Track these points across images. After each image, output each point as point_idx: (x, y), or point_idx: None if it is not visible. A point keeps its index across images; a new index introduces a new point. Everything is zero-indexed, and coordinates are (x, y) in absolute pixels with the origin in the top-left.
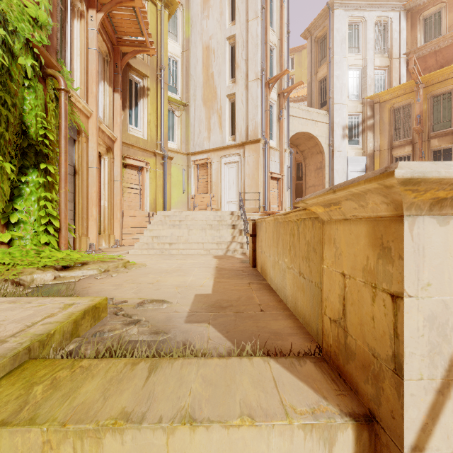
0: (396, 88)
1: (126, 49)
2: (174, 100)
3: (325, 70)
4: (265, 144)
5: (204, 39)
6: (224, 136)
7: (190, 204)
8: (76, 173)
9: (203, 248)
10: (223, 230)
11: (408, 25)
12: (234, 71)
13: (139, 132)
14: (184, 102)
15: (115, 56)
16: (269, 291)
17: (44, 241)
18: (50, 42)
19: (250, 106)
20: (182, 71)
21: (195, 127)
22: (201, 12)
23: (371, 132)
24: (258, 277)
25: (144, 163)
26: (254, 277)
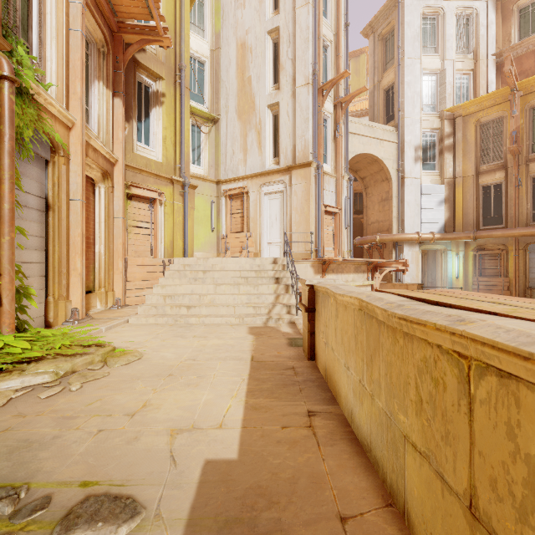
0: (484, 97)
1: (130, 38)
2: (200, 112)
3: (392, 75)
4: (318, 169)
5: (239, 34)
6: (264, 159)
7: (220, 245)
8: (50, 208)
9: (235, 313)
10: (262, 286)
11: (498, 17)
12: (277, 75)
13: (150, 152)
14: (213, 115)
15: (115, 48)
16: (350, 447)
17: None
18: None
19: (298, 119)
20: (210, 76)
21: (227, 147)
22: None
23: (451, 153)
24: (322, 392)
25: (157, 193)
26: (315, 392)
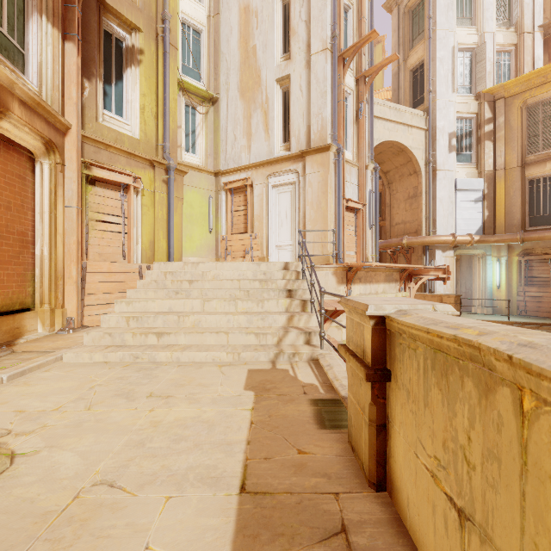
0: (532, 73)
1: None
2: (195, 88)
3: (420, 52)
4: (339, 154)
5: None
6: (271, 144)
7: (219, 249)
8: None
9: (228, 343)
10: (269, 301)
11: None
12: (288, 43)
13: (123, 125)
14: (211, 94)
15: None
16: None
17: None
18: None
19: (313, 94)
20: (208, 47)
21: (227, 132)
22: None
23: (491, 141)
24: None
25: (131, 177)
26: None
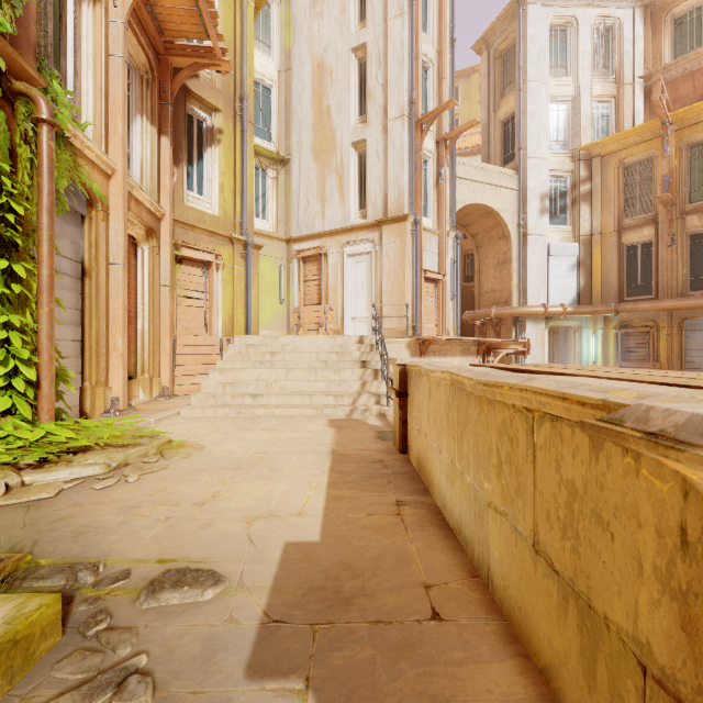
0: (628, 131)
1: (180, 61)
2: (266, 151)
3: (511, 103)
4: (416, 224)
5: (316, 51)
6: (347, 211)
7: (291, 321)
8: (86, 274)
9: (311, 403)
10: (345, 371)
11: (648, 29)
12: (364, 104)
13: (204, 204)
14: (282, 156)
15: (161, 74)
16: (441, 531)
17: (3, 407)
18: (23, 33)
19: (390, 161)
20: (279, 105)
21: (299, 196)
22: (310, 7)
23: (586, 203)
24: (414, 484)
25: (213, 255)
26: (406, 484)
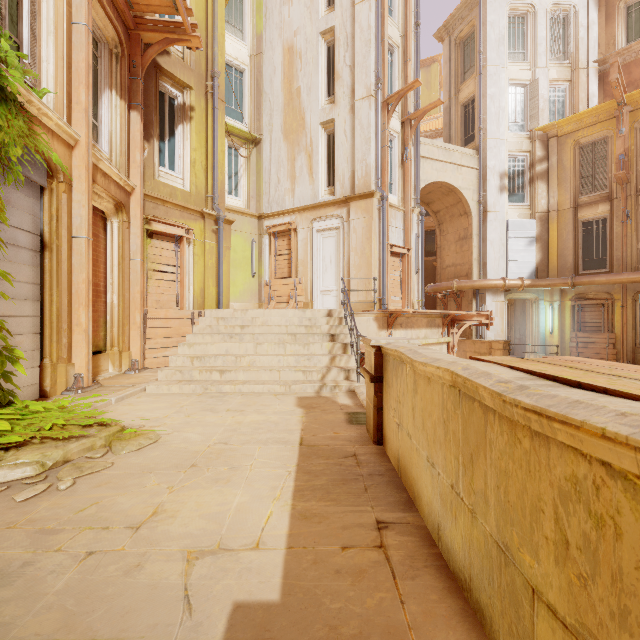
0: (584, 113)
1: (150, 36)
2: (238, 131)
3: (471, 87)
4: (382, 200)
5: (286, 35)
6: (316, 188)
7: (263, 294)
8: (46, 247)
9: (279, 378)
10: (314, 344)
11: (602, 16)
12: (333, 86)
13: (176, 179)
14: (254, 135)
15: (131, 49)
16: (440, 580)
17: None
18: None
19: (357, 139)
20: (251, 87)
21: (270, 174)
22: None
23: (543, 181)
24: (395, 492)
25: (184, 229)
26: (385, 492)
